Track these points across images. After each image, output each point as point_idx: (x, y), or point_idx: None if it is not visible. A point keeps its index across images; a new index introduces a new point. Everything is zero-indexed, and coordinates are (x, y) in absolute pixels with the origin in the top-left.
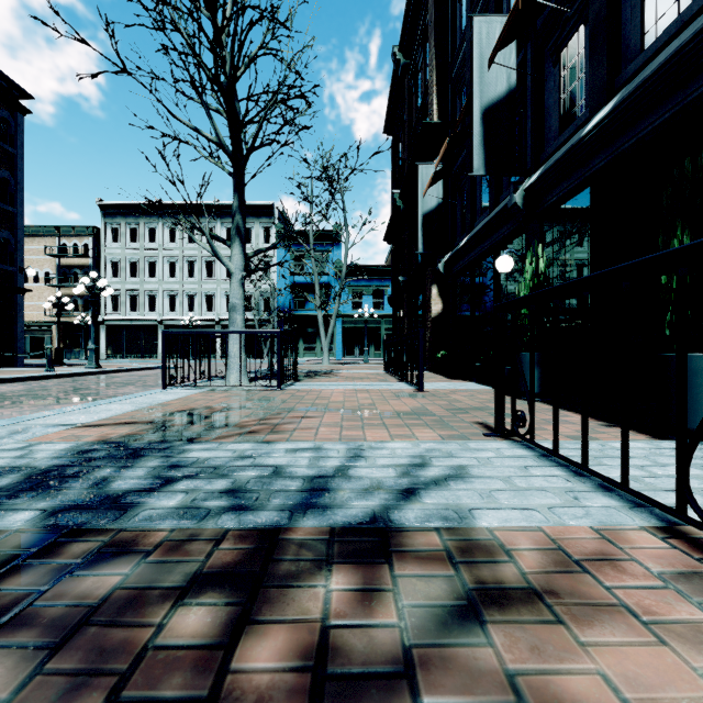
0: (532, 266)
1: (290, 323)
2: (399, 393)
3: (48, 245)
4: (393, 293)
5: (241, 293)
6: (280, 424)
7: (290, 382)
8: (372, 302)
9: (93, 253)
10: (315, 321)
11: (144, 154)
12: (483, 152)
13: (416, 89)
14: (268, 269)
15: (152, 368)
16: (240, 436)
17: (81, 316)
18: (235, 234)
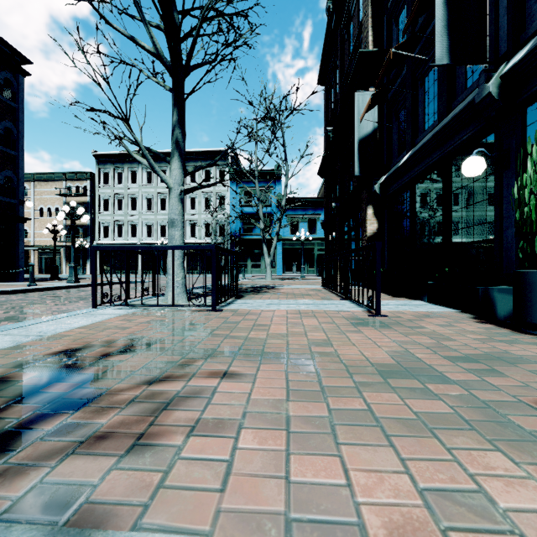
0: (536, 155)
1: (240, 245)
2: (351, 318)
3: (58, 187)
4: (326, 219)
5: (179, 209)
6: (175, 400)
7: (230, 300)
8: (307, 228)
9: (91, 192)
10: (260, 243)
11: (58, 43)
12: (447, 38)
13: (348, 36)
14: (222, 202)
15: (123, 282)
16: (59, 460)
17: (80, 241)
18: (174, 149)
